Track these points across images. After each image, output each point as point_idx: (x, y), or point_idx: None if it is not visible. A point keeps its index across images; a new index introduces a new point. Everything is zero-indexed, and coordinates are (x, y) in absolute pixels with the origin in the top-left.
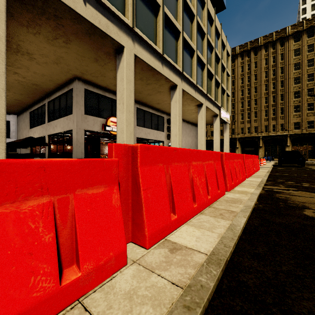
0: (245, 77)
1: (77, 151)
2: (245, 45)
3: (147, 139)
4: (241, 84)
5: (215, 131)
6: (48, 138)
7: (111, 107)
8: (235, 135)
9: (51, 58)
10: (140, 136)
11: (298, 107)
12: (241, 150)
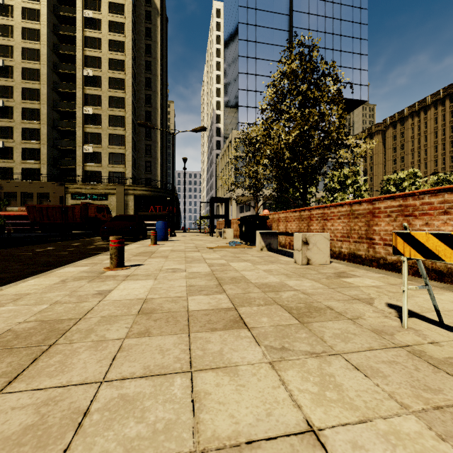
0: (439, 130)
1: None
2: (438, 93)
3: None
4: (436, 139)
5: None
6: None
7: (265, 206)
8: None
9: (244, 198)
10: None
11: None
12: None
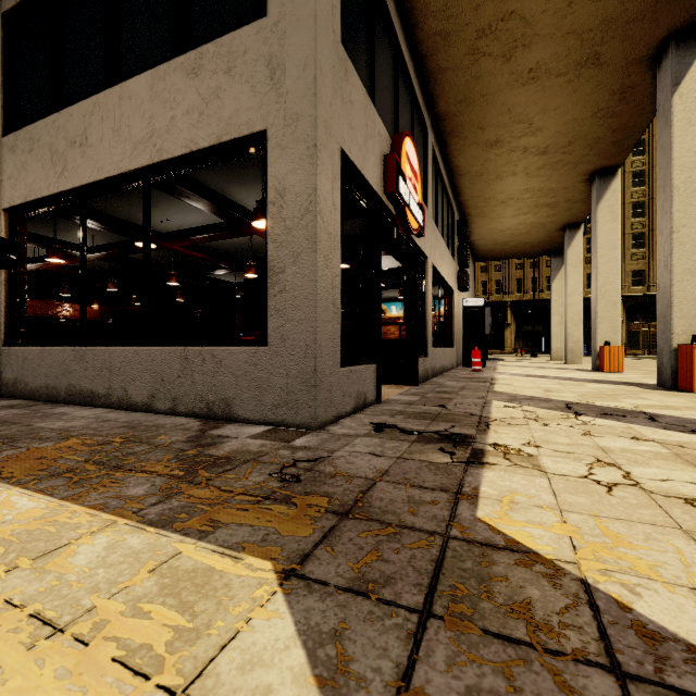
0: None
1: (316, 290)
2: None
3: (439, 278)
4: None
5: (571, 271)
6: (7, 229)
7: (397, 89)
8: (504, 296)
9: None
10: (434, 260)
11: (641, 236)
12: (515, 330)
